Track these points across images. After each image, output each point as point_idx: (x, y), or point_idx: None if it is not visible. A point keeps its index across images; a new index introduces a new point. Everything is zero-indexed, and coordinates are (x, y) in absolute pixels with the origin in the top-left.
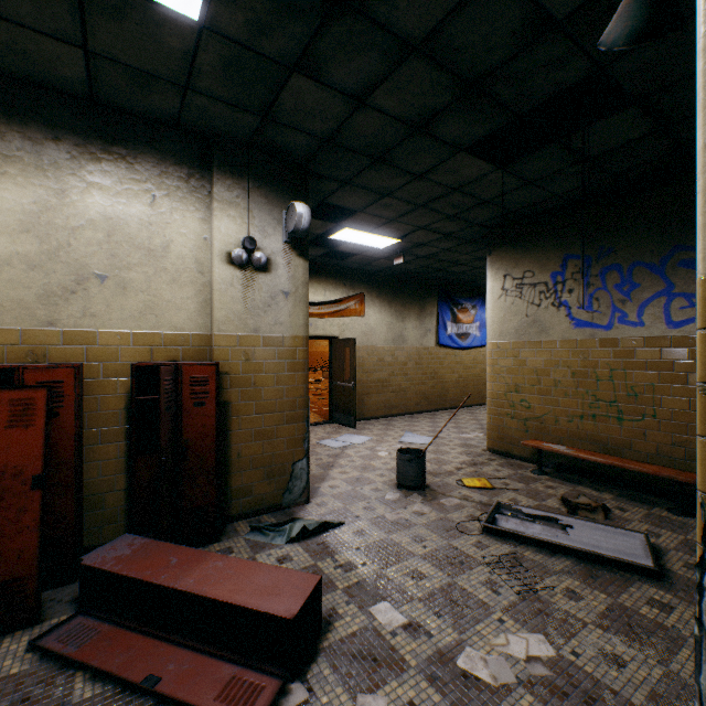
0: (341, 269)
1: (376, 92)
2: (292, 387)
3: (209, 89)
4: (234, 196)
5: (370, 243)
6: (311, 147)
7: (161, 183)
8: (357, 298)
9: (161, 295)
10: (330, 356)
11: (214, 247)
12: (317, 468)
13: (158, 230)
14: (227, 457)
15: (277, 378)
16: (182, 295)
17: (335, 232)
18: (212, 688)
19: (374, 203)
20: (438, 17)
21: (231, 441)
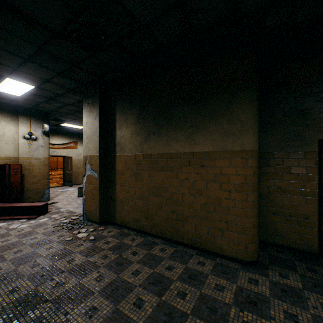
0: (68, 132)
1: (64, 107)
2: (44, 170)
3: (20, 101)
4: (26, 121)
5: (76, 127)
6: (50, 110)
7: (3, 118)
8: (75, 142)
9: (3, 146)
10: (63, 163)
11: (19, 134)
12: (54, 195)
13: (2, 130)
14: (24, 188)
15: (39, 168)
16: (9, 146)
17: (64, 121)
18: (25, 217)
19: (73, 120)
20: (73, 103)
21: (25, 184)
